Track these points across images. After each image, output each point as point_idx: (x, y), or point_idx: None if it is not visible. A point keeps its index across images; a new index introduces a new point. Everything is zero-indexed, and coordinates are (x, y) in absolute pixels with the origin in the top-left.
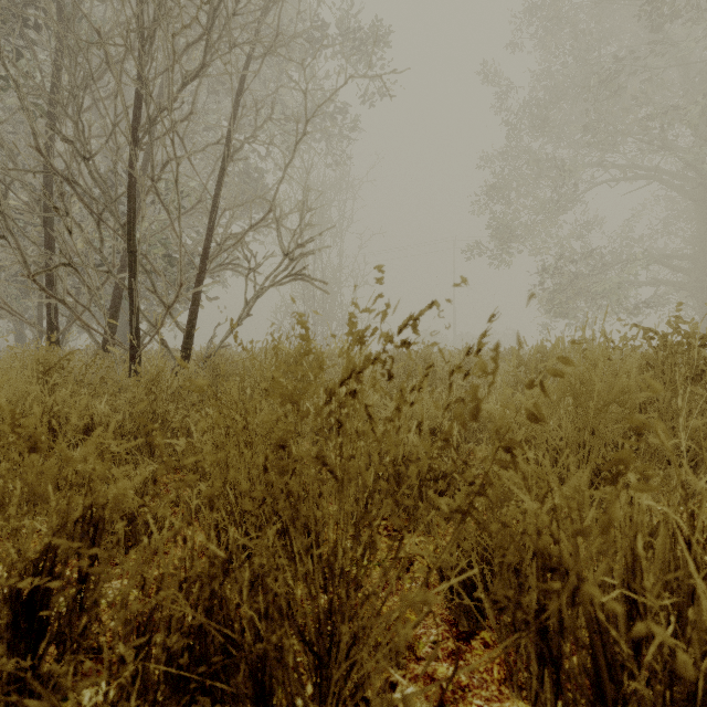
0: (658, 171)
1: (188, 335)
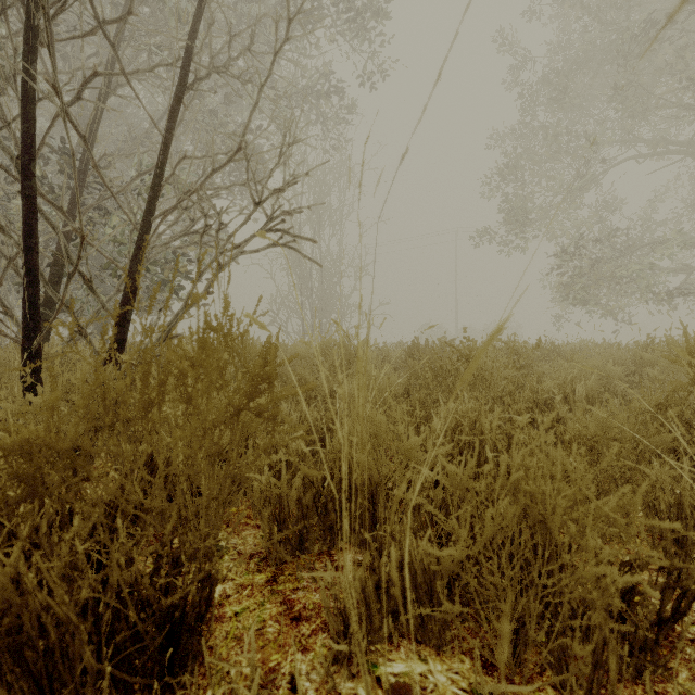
0: (692, 145)
1: (120, 320)
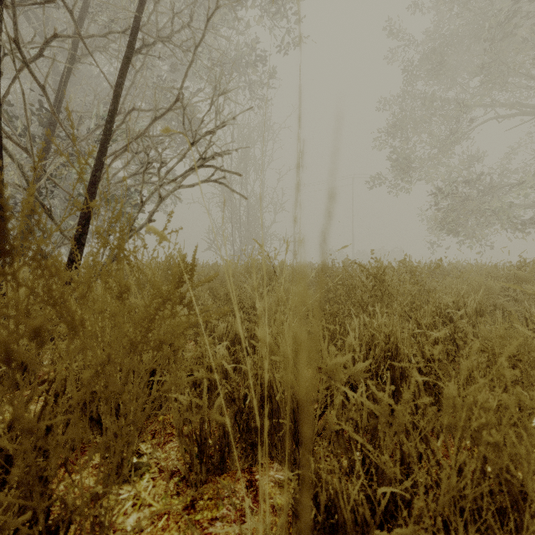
0: None
1: (75, 244)
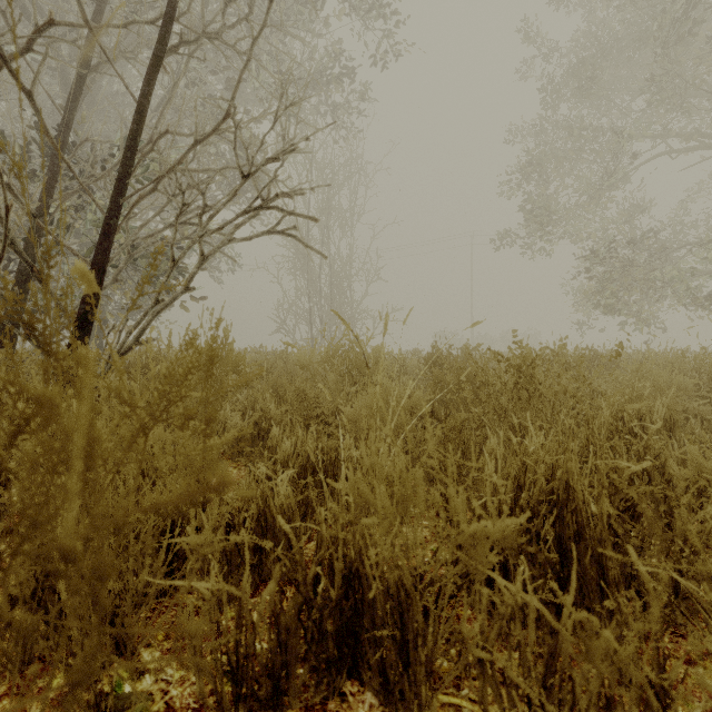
0: None
1: (79, 322)
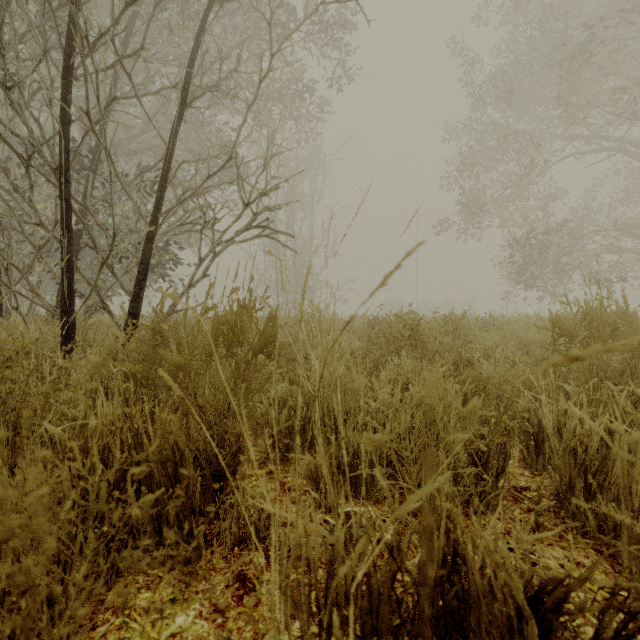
0: (622, 141)
1: (135, 298)
